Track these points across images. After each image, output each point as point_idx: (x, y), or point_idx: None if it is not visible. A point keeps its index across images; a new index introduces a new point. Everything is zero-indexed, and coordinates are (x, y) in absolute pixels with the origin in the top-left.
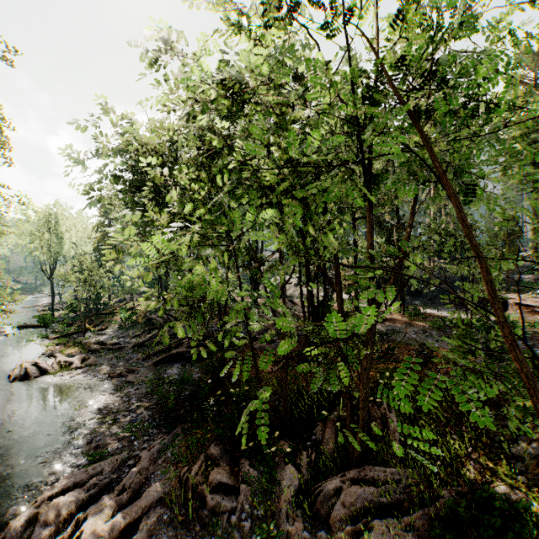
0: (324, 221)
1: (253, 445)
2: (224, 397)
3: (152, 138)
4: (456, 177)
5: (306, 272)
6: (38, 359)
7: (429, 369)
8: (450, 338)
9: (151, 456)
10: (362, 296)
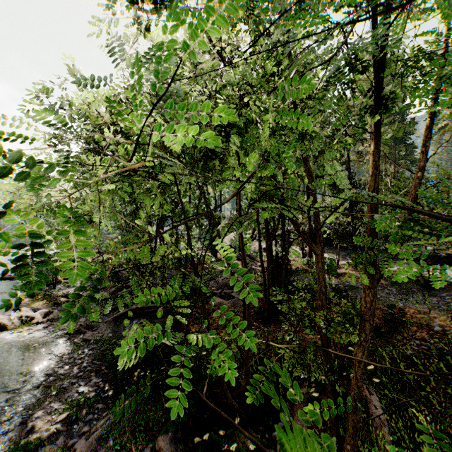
0: (318, 148)
1: (209, 439)
2: (179, 364)
3: (110, 94)
4: (397, 142)
5: (266, 228)
6: (4, 312)
7: (400, 333)
8: (413, 296)
9: (88, 446)
10: (402, 274)
